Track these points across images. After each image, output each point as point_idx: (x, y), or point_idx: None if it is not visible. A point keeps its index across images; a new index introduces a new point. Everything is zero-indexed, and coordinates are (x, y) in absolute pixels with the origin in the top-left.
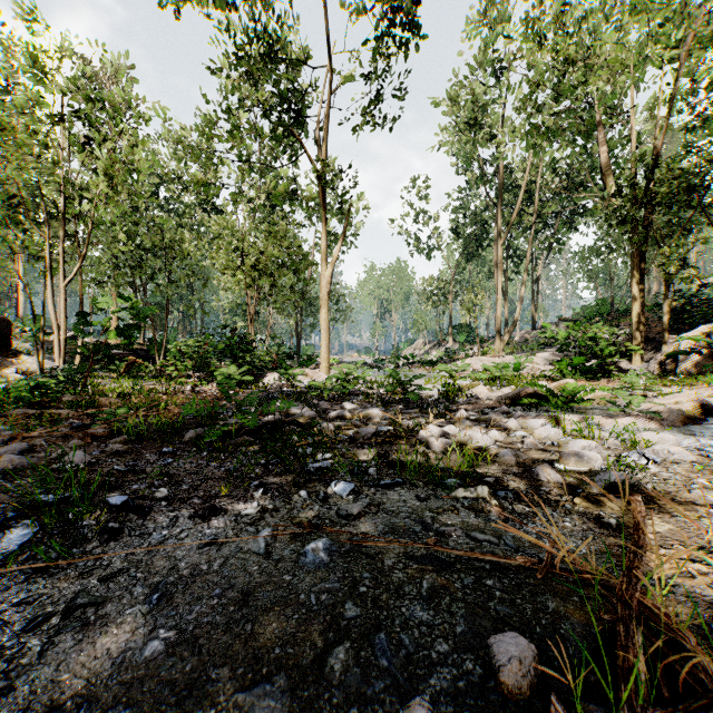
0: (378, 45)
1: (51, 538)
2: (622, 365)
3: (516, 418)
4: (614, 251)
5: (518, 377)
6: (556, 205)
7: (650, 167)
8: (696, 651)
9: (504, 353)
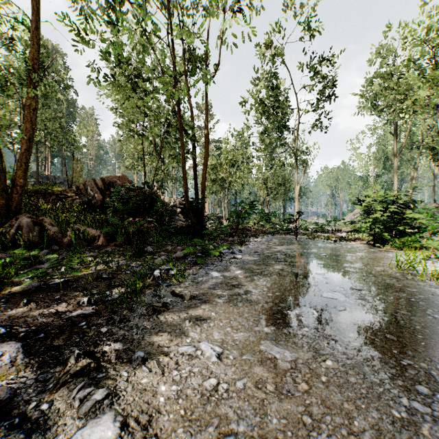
0: (318, 101)
1: (272, 235)
2: None
3: None
4: None
5: None
6: None
7: None
8: (318, 236)
9: None
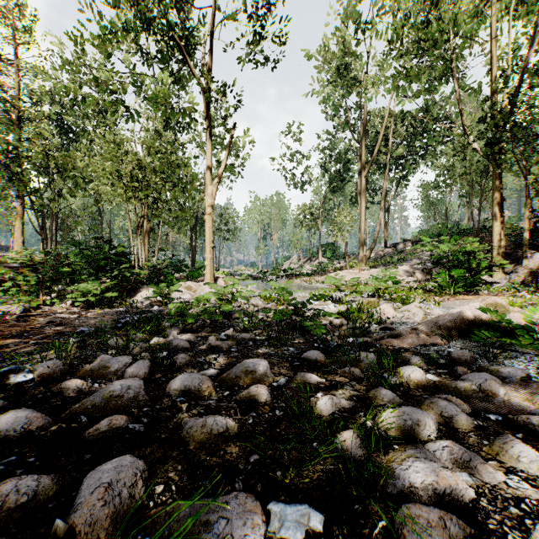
0: None
1: None
2: (484, 278)
3: (518, 383)
4: (450, 185)
5: (395, 289)
6: (405, 147)
7: (515, 93)
8: None
9: (367, 267)
